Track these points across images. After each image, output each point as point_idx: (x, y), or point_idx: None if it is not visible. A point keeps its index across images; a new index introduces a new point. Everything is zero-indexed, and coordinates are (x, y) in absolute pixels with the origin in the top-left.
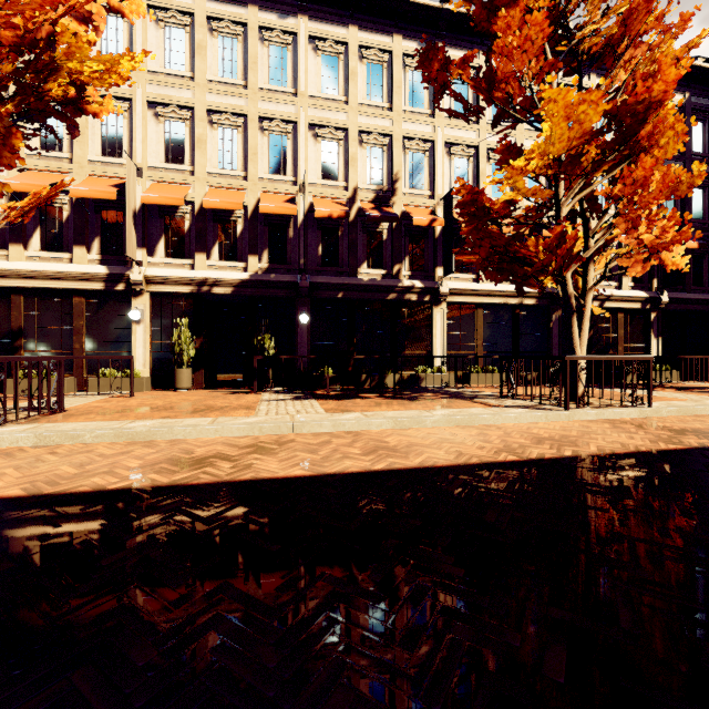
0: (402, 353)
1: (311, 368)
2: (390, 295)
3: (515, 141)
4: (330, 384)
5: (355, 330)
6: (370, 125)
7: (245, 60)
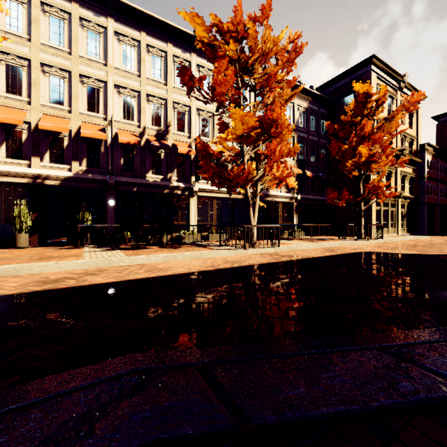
0: (173, 223)
1: (116, 232)
2: (165, 190)
3: None
4: (129, 242)
5: (144, 210)
6: (154, 92)
7: (69, 36)
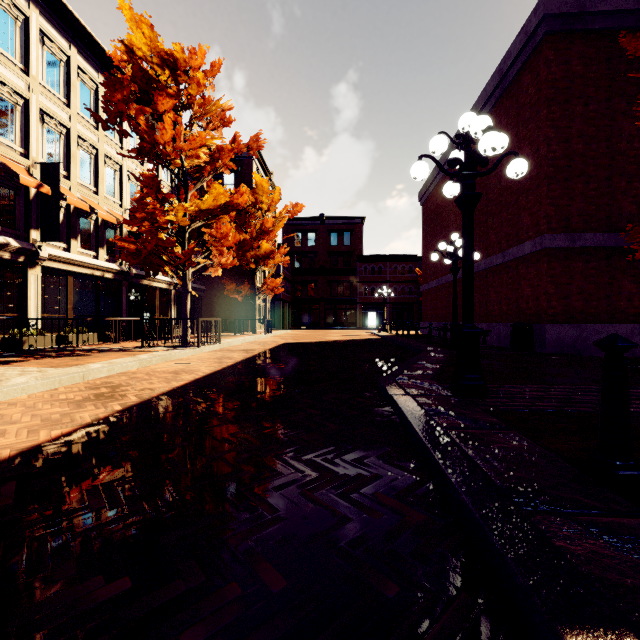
0: None
1: None
2: None
3: (98, 140)
4: None
5: None
6: None
7: None
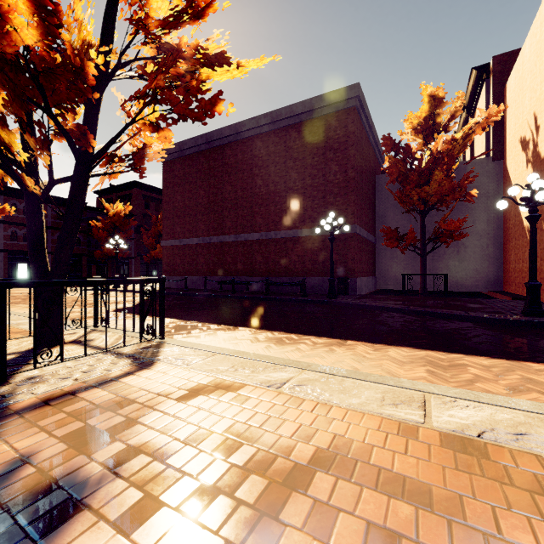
0: None
1: None
2: None
3: None
4: None
5: None
6: None
7: None
